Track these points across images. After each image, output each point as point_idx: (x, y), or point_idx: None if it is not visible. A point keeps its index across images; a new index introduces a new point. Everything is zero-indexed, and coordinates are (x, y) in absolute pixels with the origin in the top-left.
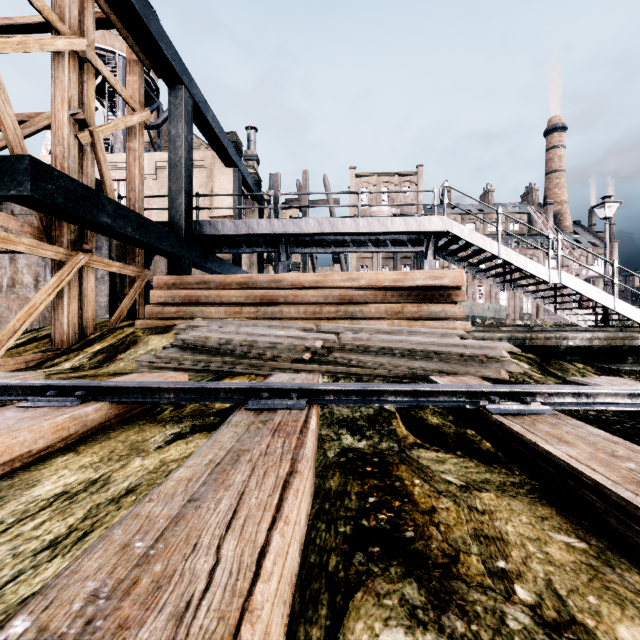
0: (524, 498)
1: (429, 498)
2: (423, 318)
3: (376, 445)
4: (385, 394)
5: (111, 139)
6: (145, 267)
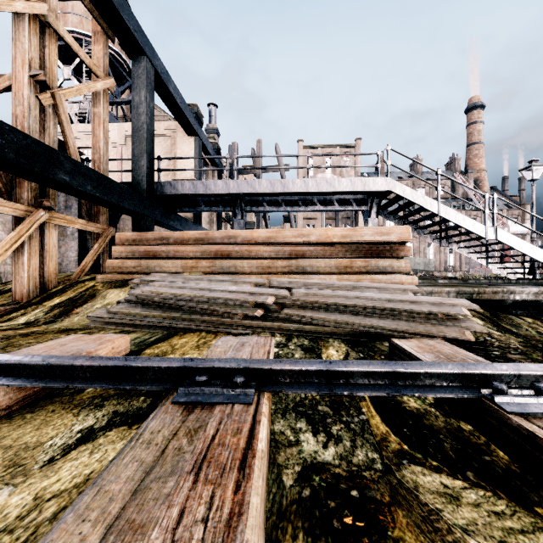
0: None
1: None
2: (371, 272)
3: (349, 456)
4: (355, 376)
5: (88, 113)
6: (113, 225)
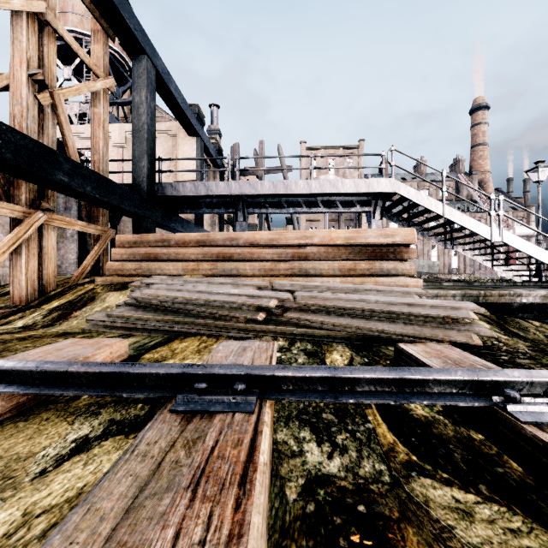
0: None
1: None
2: (375, 275)
3: (355, 468)
4: (361, 383)
5: (88, 113)
6: (113, 227)
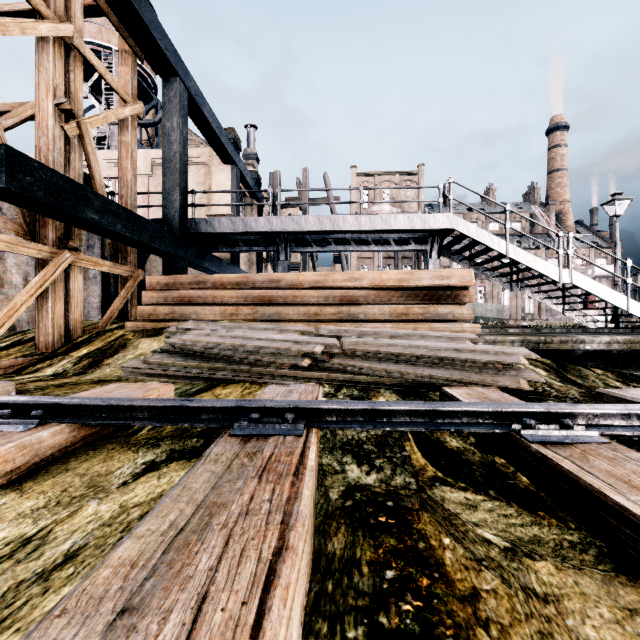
0: (594, 571)
1: (467, 571)
2: (429, 320)
3: (389, 480)
4: (397, 414)
5: (108, 136)
6: (140, 266)
